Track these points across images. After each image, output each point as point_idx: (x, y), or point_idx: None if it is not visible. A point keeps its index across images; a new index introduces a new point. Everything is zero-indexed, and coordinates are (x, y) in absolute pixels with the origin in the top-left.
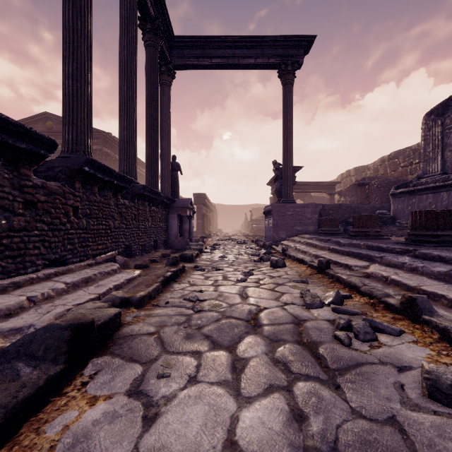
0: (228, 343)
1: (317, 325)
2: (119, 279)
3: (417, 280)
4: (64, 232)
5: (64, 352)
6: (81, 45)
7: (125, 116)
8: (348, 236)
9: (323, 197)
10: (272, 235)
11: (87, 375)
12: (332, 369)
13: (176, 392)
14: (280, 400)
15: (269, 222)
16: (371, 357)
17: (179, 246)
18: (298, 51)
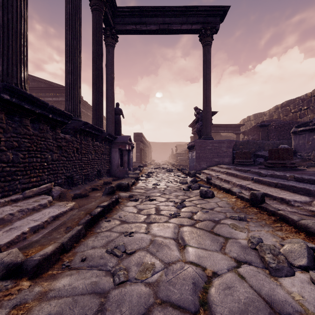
0: None
1: None
2: (43, 216)
3: None
4: None
5: None
6: None
7: (70, 62)
8: (265, 167)
9: (230, 136)
10: (195, 165)
11: None
12: None
13: None
14: None
15: (192, 154)
16: None
17: (120, 174)
18: (215, 19)
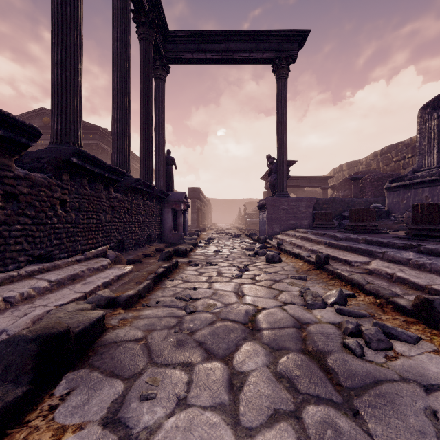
0: (224, 352)
1: (322, 329)
2: (108, 275)
3: (426, 277)
4: (50, 226)
5: (29, 371)
6: (70, 32)
7: (118, 109)
8: (344, 231)
9: (315, 191)
10: (266, 229)
11: (58, 395)
12: (345, 387)
13: (161, 420)
14: (288, 434)
15: (263, 216)
16: (389, 372)
17: (174, 240)
18: (292, 45)
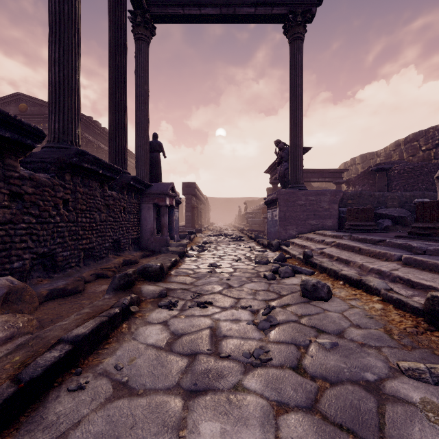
0: None
1: None
2: None
3: None
4: None
5: None
6: None
7: (56, 43)
8: (412, 236)
9: (325, 187)
10: (278, 231)
11: None
12: None
13: None
14: None
15: (273, 214)
16: None
17: (156, 246)
18: None
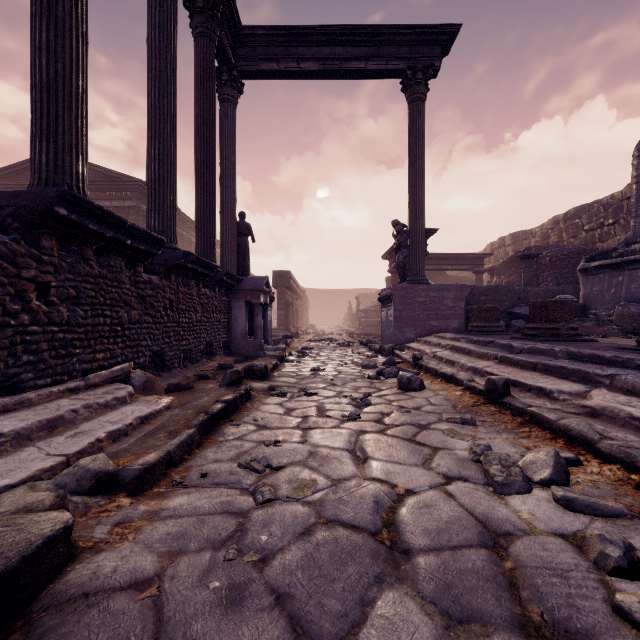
0: (333, 627)
1: (545, 554)
2: (124, 417)
3: None
4: (15, 330)
5: None
6: None
7: (156, 140)
8: (523, 337)
9: (464, 277)
10: (393, 334)
11: None
12: None
13: None
14: None
15: (388, 313)
16: None
17: (248, 350)
18: (433, 49)
